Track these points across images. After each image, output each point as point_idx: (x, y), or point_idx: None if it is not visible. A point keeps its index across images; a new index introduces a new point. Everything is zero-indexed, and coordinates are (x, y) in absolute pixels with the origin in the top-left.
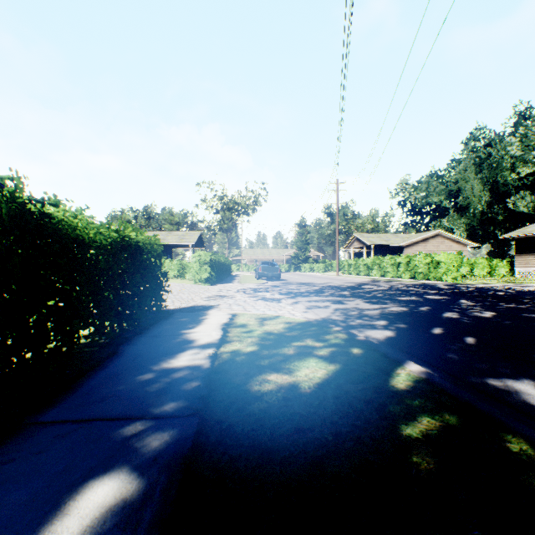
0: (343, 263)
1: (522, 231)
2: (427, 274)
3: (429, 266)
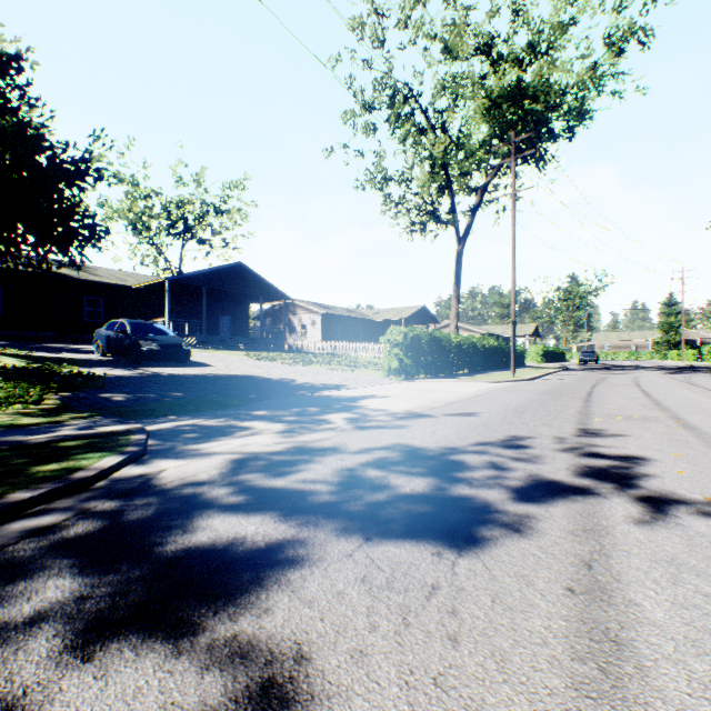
0: (704, 350)
1: None
2: None
3: None
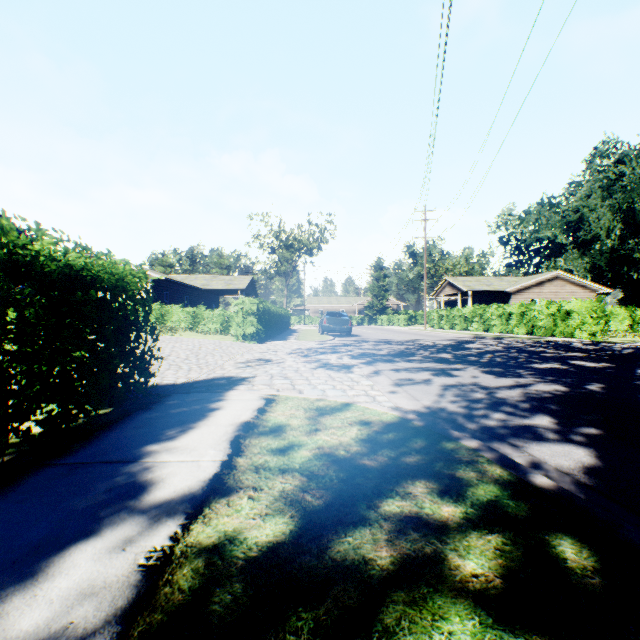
0: (431, 314)
1: None
2: (551, 328)
3: (554, 317)
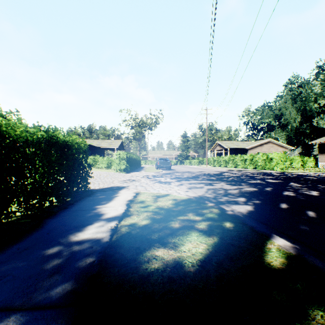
0: (210, 159)
1: (323, 139)
2: (264, 166)
3: (265, 161)
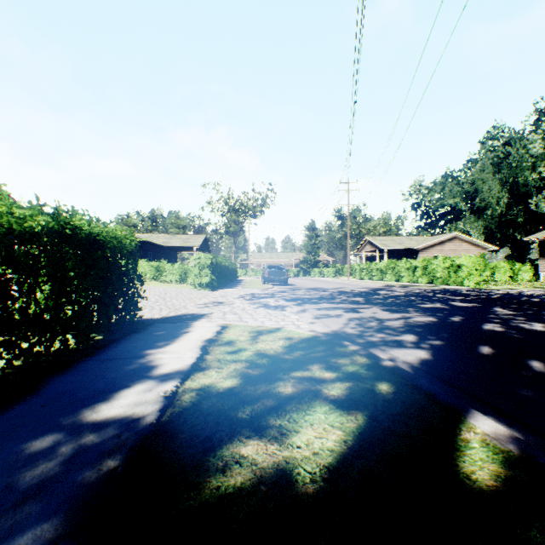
0: (354, 268)
1: None
2: (446, 279)
3: (448, 270)
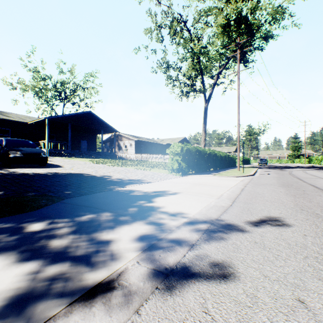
0: (313, 159)
1: None
2: None
3: None
